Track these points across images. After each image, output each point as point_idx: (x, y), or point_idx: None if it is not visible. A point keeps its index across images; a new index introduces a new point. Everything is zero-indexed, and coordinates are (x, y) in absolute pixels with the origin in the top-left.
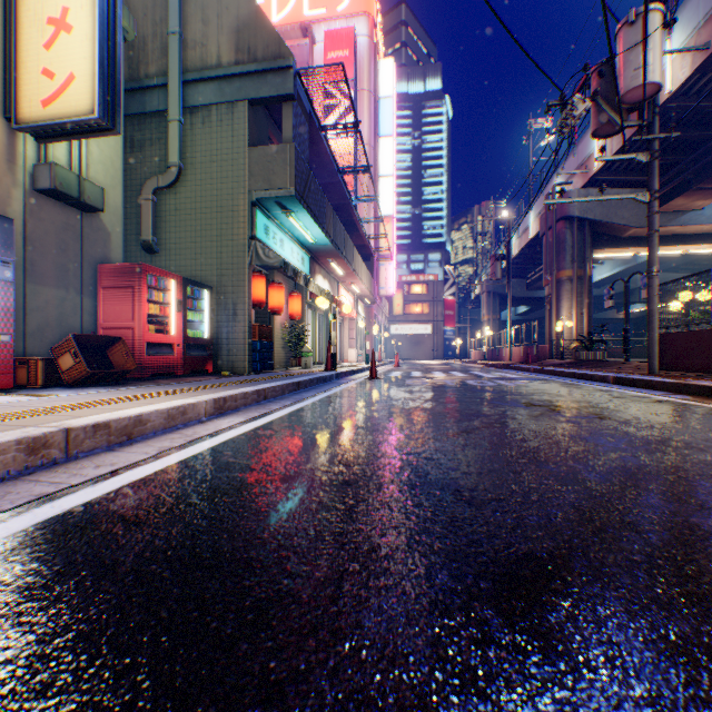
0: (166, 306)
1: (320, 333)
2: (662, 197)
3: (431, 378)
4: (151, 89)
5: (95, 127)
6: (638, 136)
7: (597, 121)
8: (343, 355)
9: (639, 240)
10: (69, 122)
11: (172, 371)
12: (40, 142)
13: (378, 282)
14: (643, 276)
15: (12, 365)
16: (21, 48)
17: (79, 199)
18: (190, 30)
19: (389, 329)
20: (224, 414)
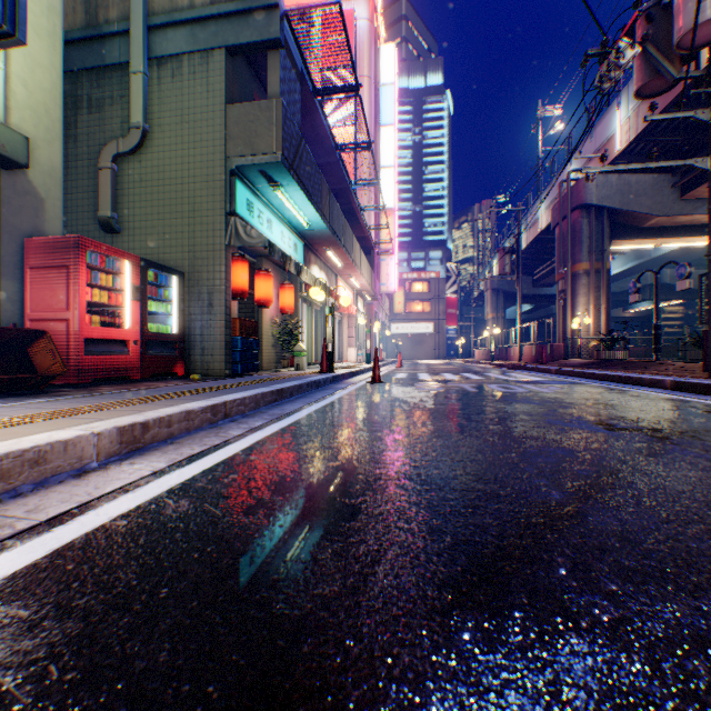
0: (118, 293)
1: (317, 330)
2: (689, 182)
3: (443, 382)
4: (112, 37)
5: None
6: (668, 111)
7: (644, 75)
8: (341, 354)
9: (661, 231)
10: None
11: (126, 374)
12: None
13: (379, 278)
14: (679, 265)
15: None
16: None
17: None
18: None
19: (390, 328)
20: (140, 450)
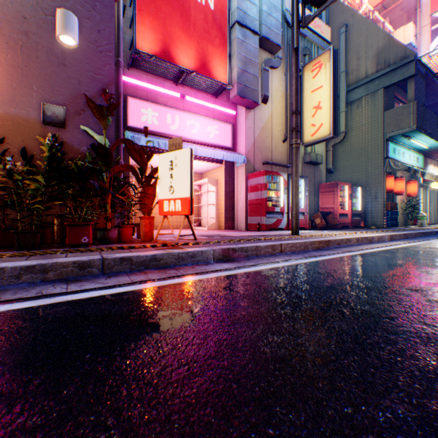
0: (343, 197)
1: (429, 203)
2: None
3: None
4: None
5: (327, 138)
6: None
7: None
8: None
9: None
10: (320, 140)
11: (346, 225)
12: (306, 147)
13: None
14: None
15: (307, 222)
16: (303, 119)
17: (315, 162)
18: (349, 66)
19: None
20: (392, 241)
